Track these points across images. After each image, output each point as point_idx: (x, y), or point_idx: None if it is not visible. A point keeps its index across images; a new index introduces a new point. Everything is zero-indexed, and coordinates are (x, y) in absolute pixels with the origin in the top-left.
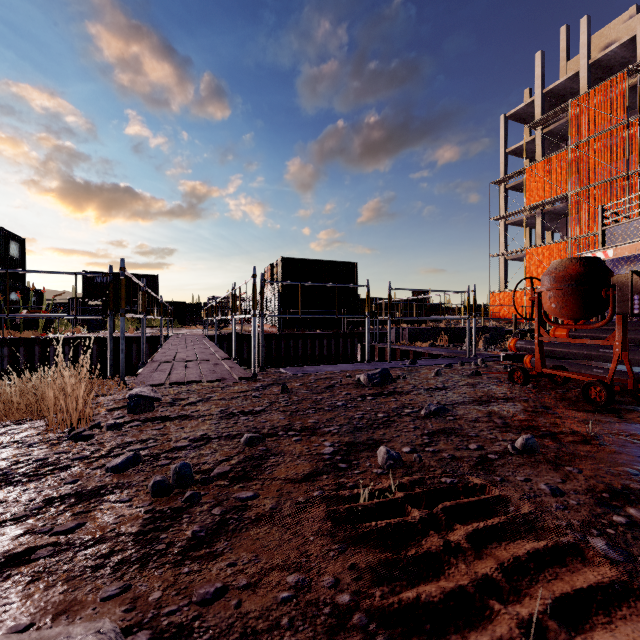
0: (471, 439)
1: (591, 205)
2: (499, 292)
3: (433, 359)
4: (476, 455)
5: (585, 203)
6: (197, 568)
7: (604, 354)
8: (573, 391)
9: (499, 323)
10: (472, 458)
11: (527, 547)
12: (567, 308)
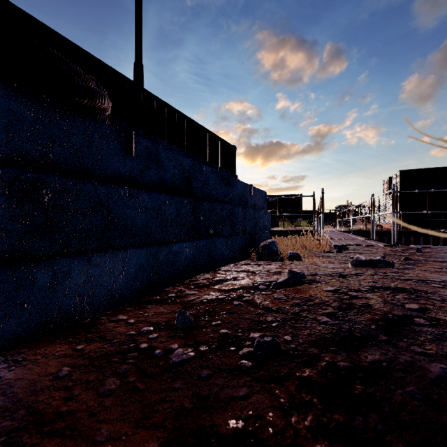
0: None
1: None
2: None
3: None
4: None
5: None
6: None
7: None
8: None
9: None
10: None
11: None
12: None
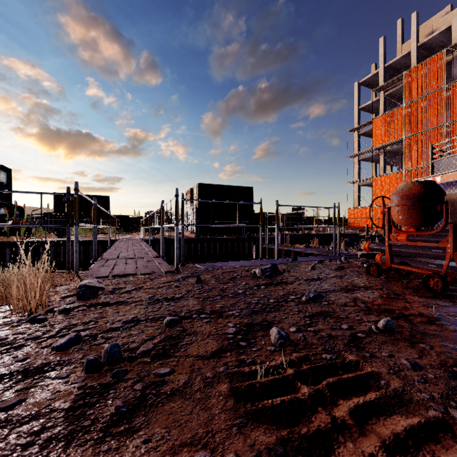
0: (343, 320)
1: (419, 146)
2: (354, 208)
3: (309, 257)
4: (348, 334)
5: (415, 145)
6: (115, 445)
7: (435, 253)
8: (414, 281)
9: (354, 230)
10: (345, 337)
11: (403, 424)
12: (411, 219)
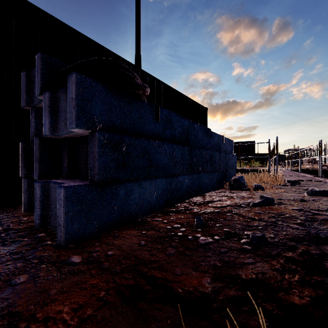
0: None
1: None
2: None
3: None
4: None
5: None
6: None
7: None
8: None
9: None
10: None
11: None
12: None
